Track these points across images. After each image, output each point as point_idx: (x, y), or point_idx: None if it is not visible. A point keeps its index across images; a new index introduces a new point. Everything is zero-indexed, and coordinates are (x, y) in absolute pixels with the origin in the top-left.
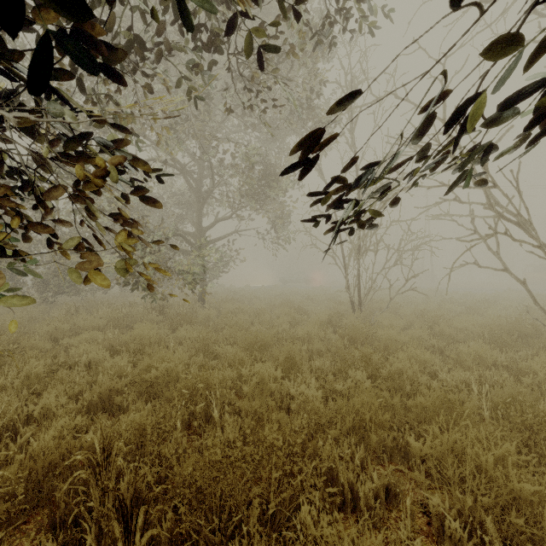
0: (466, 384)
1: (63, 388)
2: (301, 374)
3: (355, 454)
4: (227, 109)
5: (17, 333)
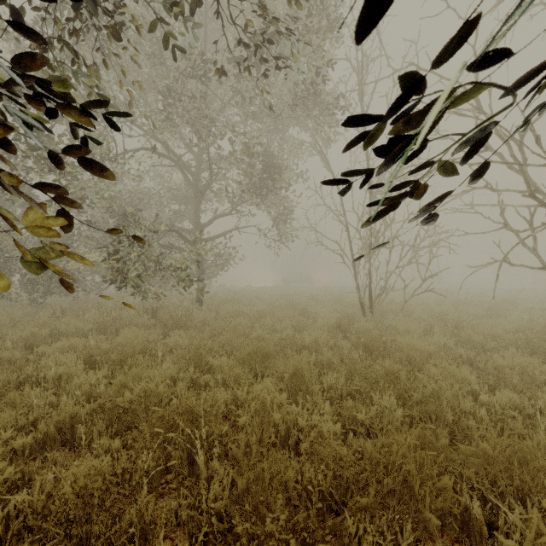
0: (516, 409)
1: (13, 415)
2: (311, 395)
3: (399, 535)
4: (221, 74)
5: None
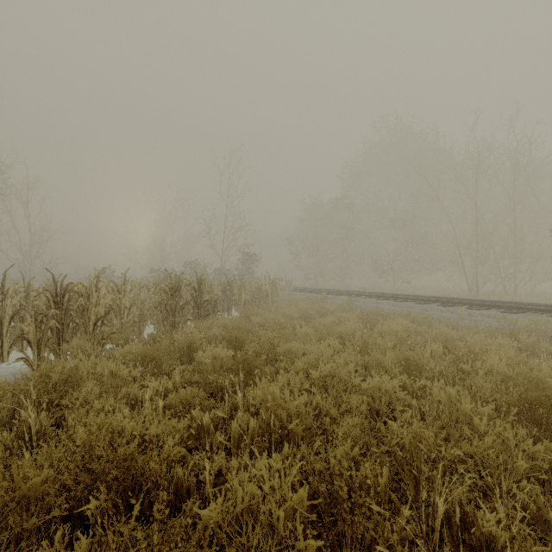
0: None
1: None
2: None
3: None
4: None
5: None
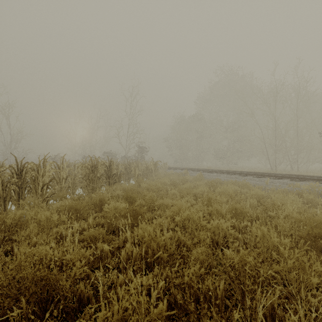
0: None
1: None
2: None
3: None
4: None
5: None
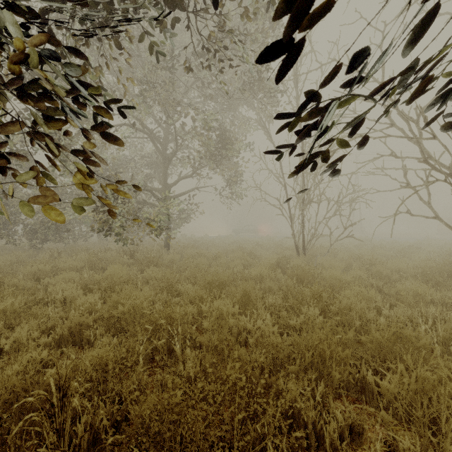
0: (408, 319)
1: (37, 323)
2: (256, 310)
3: (315, 390)
4: (188, 69)
5: (5, 274)
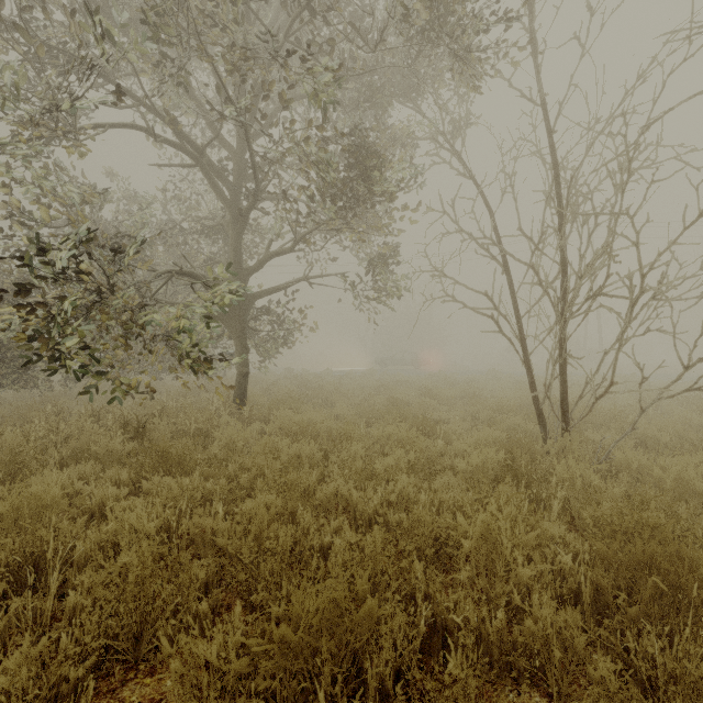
0: None
1: None
2: None
3: None
4: None
5: None
